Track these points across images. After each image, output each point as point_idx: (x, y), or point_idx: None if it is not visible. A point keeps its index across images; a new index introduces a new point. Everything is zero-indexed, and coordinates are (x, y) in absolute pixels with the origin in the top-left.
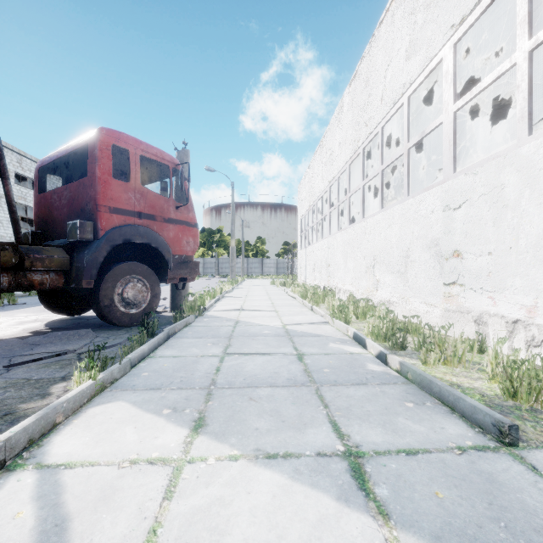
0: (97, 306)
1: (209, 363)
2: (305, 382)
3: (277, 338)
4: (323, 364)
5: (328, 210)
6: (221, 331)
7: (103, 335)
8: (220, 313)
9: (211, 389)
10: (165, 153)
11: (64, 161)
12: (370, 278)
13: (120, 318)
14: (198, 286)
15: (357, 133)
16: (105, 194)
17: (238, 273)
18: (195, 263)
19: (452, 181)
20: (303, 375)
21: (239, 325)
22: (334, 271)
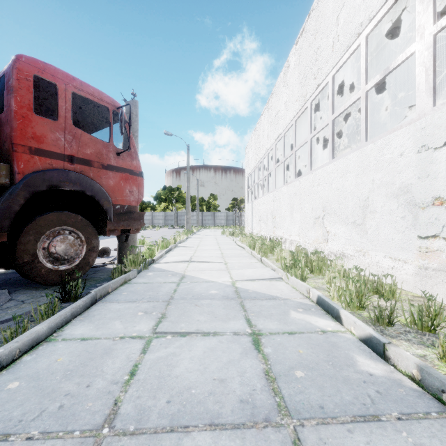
0: (14, 263)
1: (125, 355)
2: (271, 411)
3: (226, 302)
4: (291, 357)
5: (274, 166)
6: (161, 290)
7: (21, 297)
8: (167, 265)
9: (100, 440)
10: (104, 94)
11: (1, 106)
12: (319, 229)
13: (46, 276)
14: (157, 236)
15: (304, 88)
16: (24, 132)
17: (194, 224)
18: (140, 214)
19: (432, 115)
20: (265, 388)
21: (184, 281)
22: (280, 222)
